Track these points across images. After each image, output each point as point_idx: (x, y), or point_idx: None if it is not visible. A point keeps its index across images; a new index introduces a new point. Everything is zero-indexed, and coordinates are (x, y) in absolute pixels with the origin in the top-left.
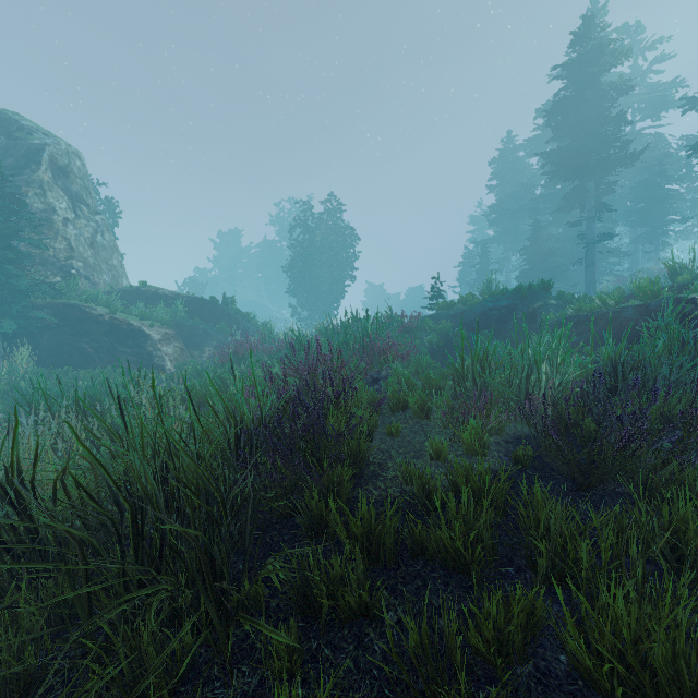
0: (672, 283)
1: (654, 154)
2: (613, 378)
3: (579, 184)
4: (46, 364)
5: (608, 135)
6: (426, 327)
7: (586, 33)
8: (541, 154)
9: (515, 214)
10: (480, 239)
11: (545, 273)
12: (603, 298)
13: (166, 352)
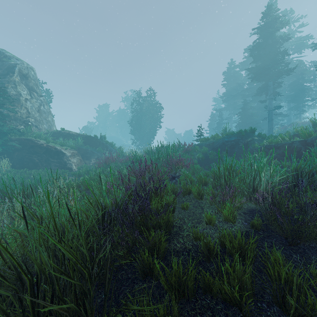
0: (314, 129)
1: (299, 69)
2: (296, 179)
3: (265, 83)
4: (16, 167)
5: (278, 60)
6: (196, 150)
7: (268, 13)
8: (247, 69)
9: (234, 97)
10: (218, 108)
11: (249, 124)
12: (283, 136)
13: (73, 161)
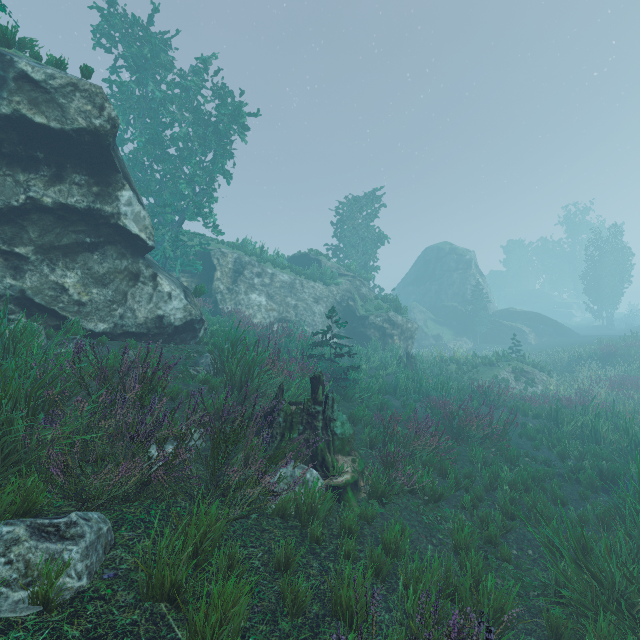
0: None
1: None
2: None
3: None
4: (489, 340)
5: None
6: None
7: None
8: None
9: None
10: None
11: None
12: None
13: (531, 338)
